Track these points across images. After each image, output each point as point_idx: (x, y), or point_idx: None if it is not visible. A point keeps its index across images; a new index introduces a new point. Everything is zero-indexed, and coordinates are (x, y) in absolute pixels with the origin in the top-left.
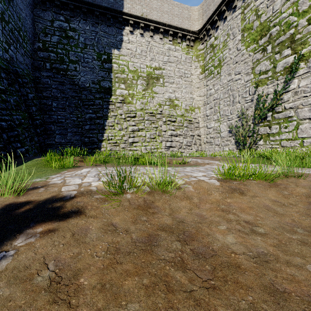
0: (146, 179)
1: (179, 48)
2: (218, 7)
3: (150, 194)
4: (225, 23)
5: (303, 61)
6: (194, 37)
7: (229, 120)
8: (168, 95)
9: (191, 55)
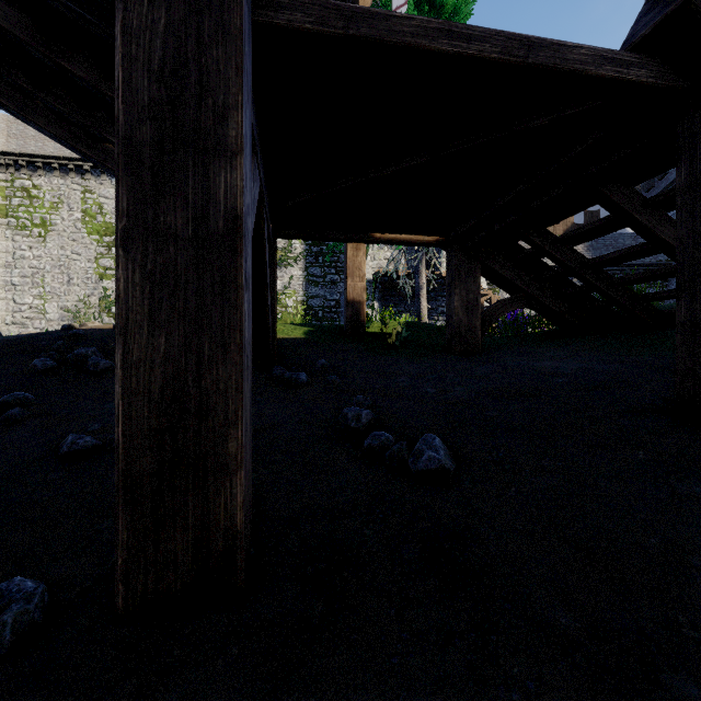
0: None
1: None
2: (47, 157)
3: None
4: (56, 182)
5: None
6: None
7: (62, 301)
8: None
9: None
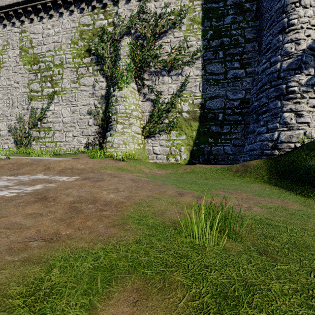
0: None
1: None
2: None
3: None
4: (5, 29)
5: (56, 95)
6: None
7: (8, 121)
8: None
9: None
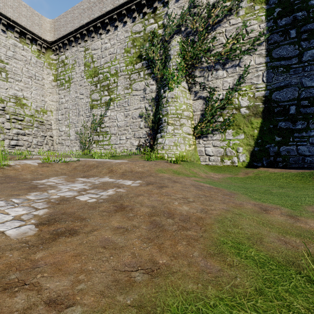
0: None
1: (28, 48)
2: (68, 35)
3: None
4: (73, 50)
5: (112, 102)
6: (46, 45)
7: (76, 127)
8: (14, 92)
9: (43, 60)
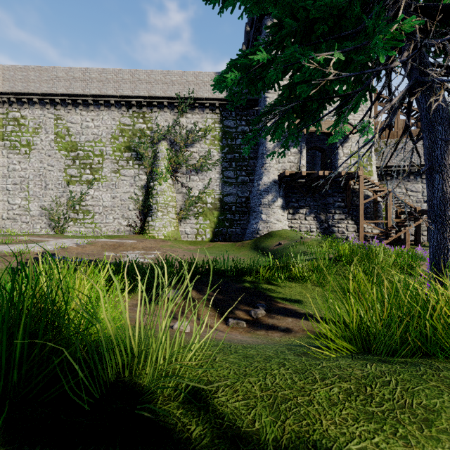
0: (50, 247)
1: None
2: (29, 94)
3: (63, 250)
4: (37, 113)
5: (96, 181)
6: None
7: (41, 202)
8: None
9: None
